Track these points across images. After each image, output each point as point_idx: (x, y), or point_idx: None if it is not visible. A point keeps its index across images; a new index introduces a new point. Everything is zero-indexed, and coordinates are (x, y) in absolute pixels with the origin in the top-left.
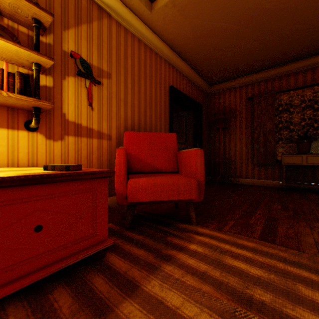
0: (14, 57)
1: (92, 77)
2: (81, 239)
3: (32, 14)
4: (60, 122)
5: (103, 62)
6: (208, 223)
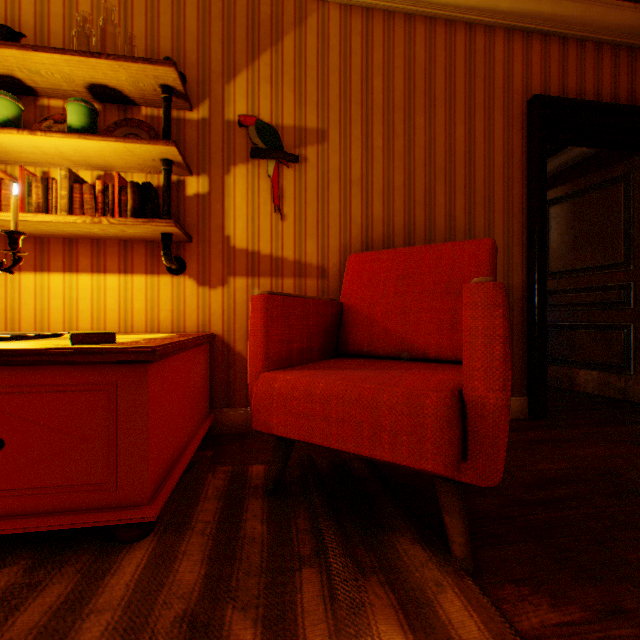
0: (138, 161)
1: (281, 151)
2: (81, 486)
3: (153, 81)
4: (221, 254)
5: (307, 112)
6: (534, 588)
